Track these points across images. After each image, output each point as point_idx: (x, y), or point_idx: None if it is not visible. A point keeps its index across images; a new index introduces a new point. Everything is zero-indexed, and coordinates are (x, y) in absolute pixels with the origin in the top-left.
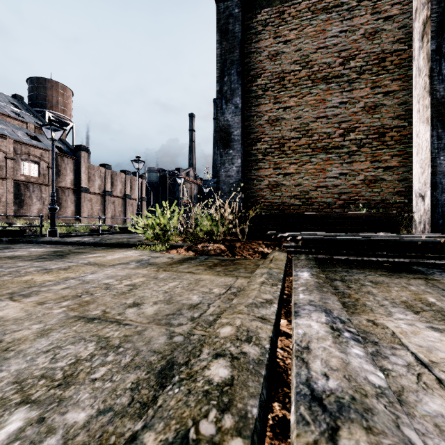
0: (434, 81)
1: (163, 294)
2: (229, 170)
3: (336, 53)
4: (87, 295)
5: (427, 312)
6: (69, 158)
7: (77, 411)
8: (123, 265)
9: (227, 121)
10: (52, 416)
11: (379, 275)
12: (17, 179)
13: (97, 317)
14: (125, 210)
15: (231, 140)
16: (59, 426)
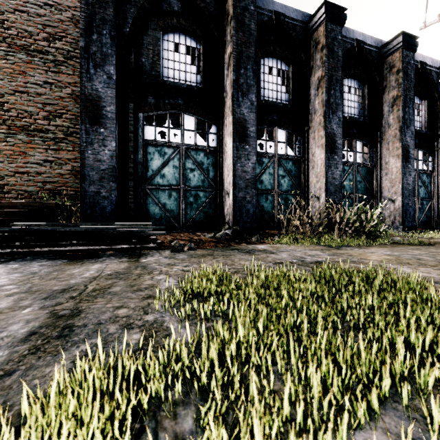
0: (83, 77)
1: None
2: None
3: (40, 25)
4: None
5: None
6: None
7: None
8: None
9: None
10: None
11: None
12: None
13: None
14: None
15: None
16: None
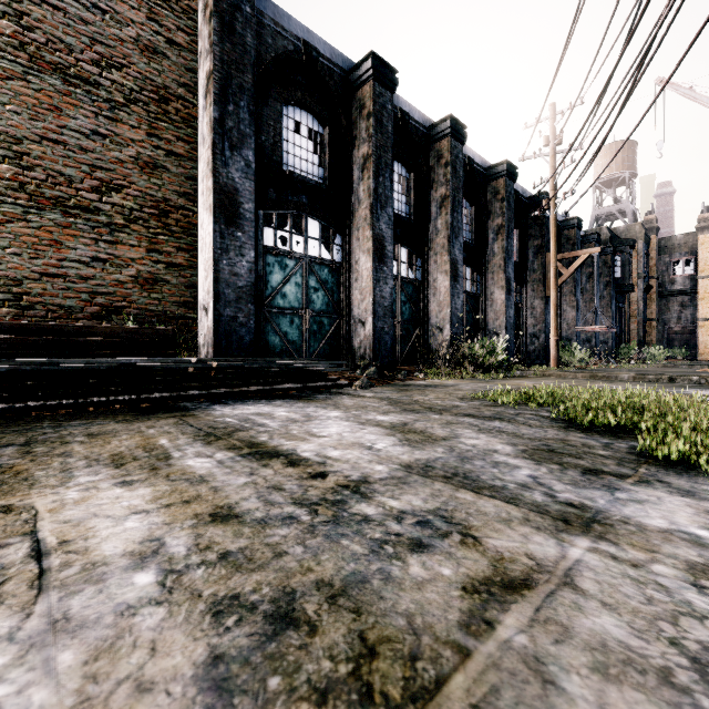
0: (217, 160)
1: None
2: None
3: (85, 38)
4: None
5: (139, 461)
6: None
7: None
8: None
9: None
10: None
11: (116, 422)
12: None
13: None
14: None
15: None
16: None
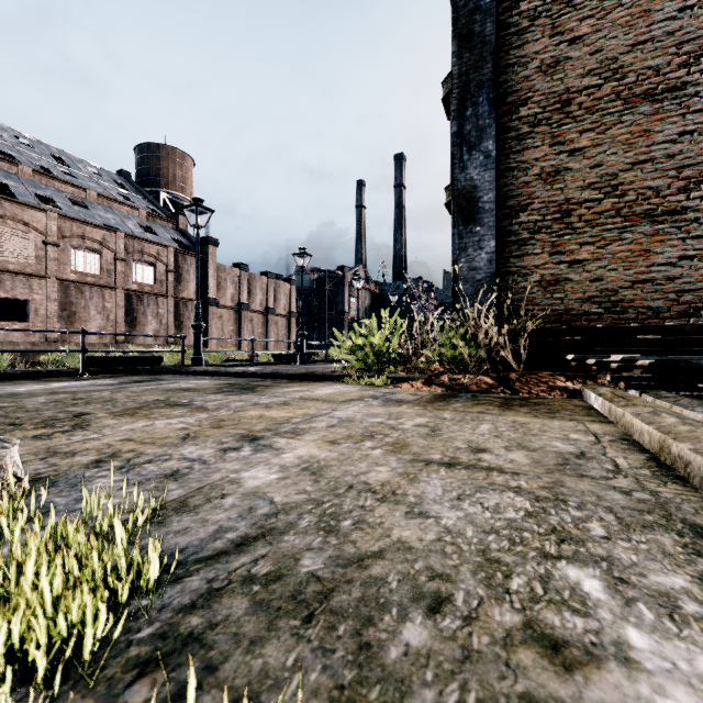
0: None
1: (497, 438)
2: (475, 259)
3: (671, 49)
4: (379, 435)
5: None
6: (192, 257)
7: (658, 574)
8: (361, 402)
9: (470, 180)
10: (630, 577)
11: None
12: (129, 289)
13: (451, 462)
14: (267, 331)
15: (477, 210)
16: (667, 590)
